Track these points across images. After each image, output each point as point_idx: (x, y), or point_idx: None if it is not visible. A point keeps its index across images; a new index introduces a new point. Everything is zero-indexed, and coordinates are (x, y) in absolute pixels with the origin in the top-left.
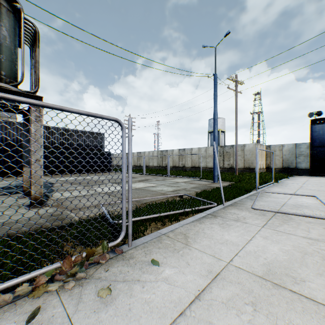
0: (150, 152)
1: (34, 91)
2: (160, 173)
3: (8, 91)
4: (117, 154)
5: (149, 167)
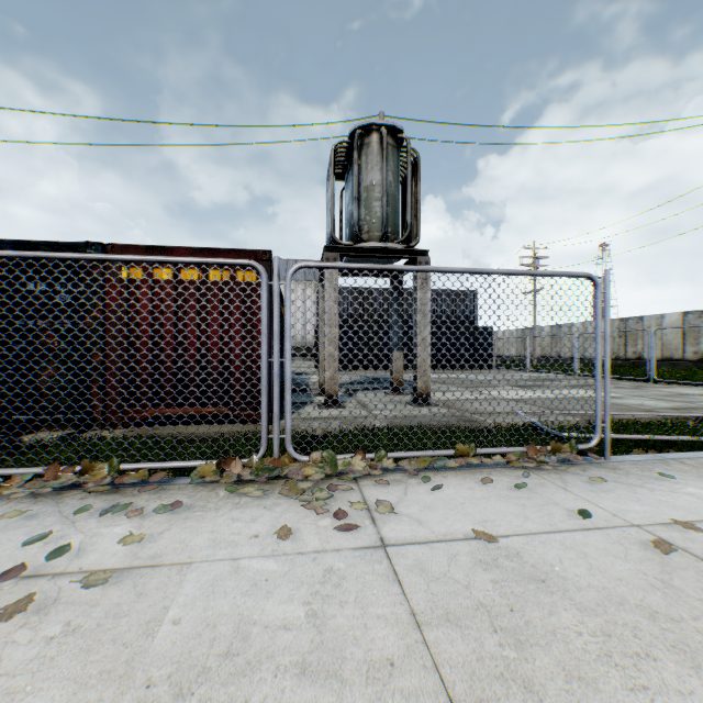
0: (585, 325)
1: (414, 244)
2: (622, 374)
3: (392, 252)
4: (500, 332)
5: (582, 360)
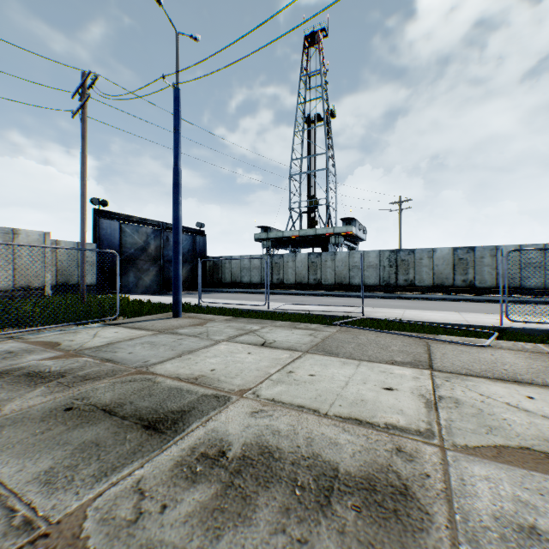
0: None
1: None
2: None
3: None
4: None
5: None
